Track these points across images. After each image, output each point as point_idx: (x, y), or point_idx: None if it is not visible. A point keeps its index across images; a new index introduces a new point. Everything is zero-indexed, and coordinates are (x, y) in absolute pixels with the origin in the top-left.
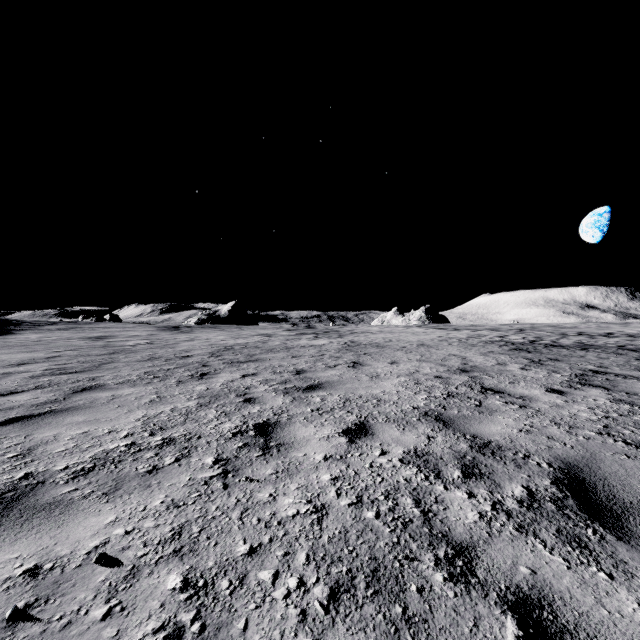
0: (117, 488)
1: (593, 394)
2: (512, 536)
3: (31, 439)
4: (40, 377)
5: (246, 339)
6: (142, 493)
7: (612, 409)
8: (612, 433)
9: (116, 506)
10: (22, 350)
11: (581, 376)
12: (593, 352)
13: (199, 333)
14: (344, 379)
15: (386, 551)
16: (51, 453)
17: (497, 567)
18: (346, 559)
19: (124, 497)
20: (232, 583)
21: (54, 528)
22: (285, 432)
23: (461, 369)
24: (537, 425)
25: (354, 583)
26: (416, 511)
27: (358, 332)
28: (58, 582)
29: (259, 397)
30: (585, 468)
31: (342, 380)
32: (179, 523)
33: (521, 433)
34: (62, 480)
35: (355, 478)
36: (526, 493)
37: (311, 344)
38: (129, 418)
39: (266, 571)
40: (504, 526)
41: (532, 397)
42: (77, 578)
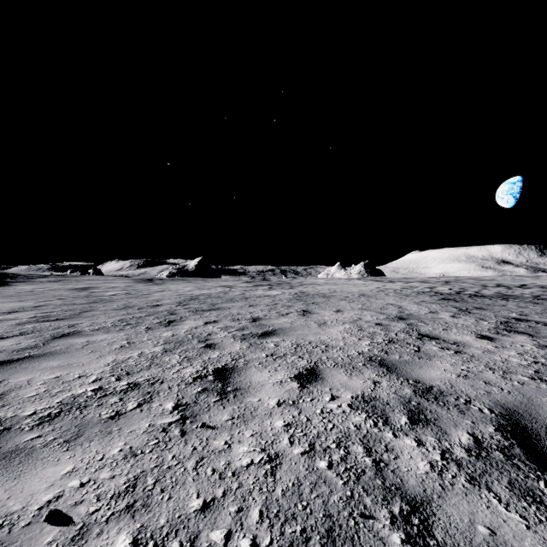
0: (79, 435)
1: (519, 340)
2: (465, 489)
3: (6, 384)
4: (25, 324)
5: (210, 290)
6: (102, 440)
7: (539, 354)
8: (544, 378)
9: (75, 455)
10: (14, 300)
11: (506, 323)
12: (512, 301)
13: (169, 285)
14: (295, 326)
15: (340, 507)
16: (22, 398)
17: (454, 526)
18: (300, 516)
19: (84, 445)
20: (183, 546)
21: (10, 479)
22: (241, 377)
23: (398, 317)
24: (473, 370)
25: (309, 546)
26: (368, 461)
27: (307, 284)
28: (3, 544)
29: (219, 343)
30: (525, 414)
31: (293, 327)
32: (135, 474)
33: (460, 378)
34: (27, 426)
35: (307, 424)
36: (473, 441)
37: (266, 294)
38: (99, 363)
39: (218, 531)
40: (456, 478)
41: (465, 343)
42: (23, 539)
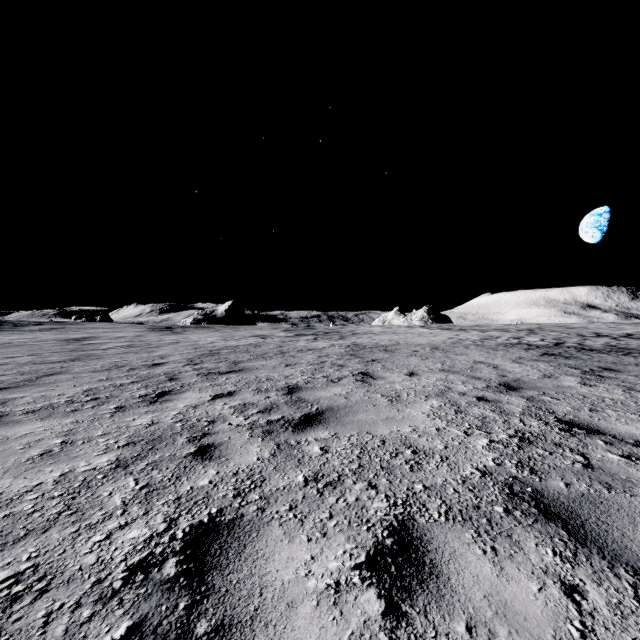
0: None
1: None
2: None
3: None
4: None
5: (238, 341)
6: None
7: None
8: None
9: None
10: None
11: None
12: None
13: (190, 334)
14: (353, 403)
15: None
16: None
17: None
18: None
19: None
20: None
21: None
22: (244, 564)
23: (504, 385)
24: None
25: None
26: None
27: (360, 333)
28: None
29: (223, 443)
30: None
31: (351, 405)
32: None
33: None
34: None
35: None
36: None
37: (310, 347)
38: None
39: None
40: None
41: None
42: None
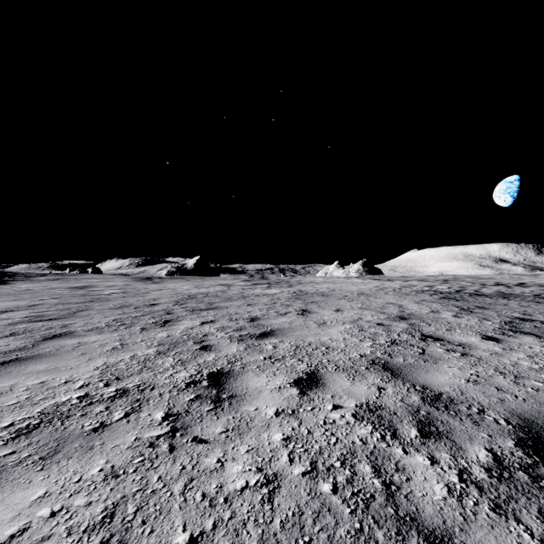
0: (57, 451)
1: (527, 341)
2: (490, 520)
3: None
4: (17, 324)
5: (208, 289)
6: (82, 457)
7: None
8: None
9: (50, 475)
10: (10, 298)
11: (510, 323)
12: (514, 300)
13: (168, 283)
14: (294, 326)
15: (348, 543)
16: (1, 407)
17: None
18: None
19: (61, 463)
20: None
21: None
22: (238, 382)
23: (400, 316)
24: (483, 375)
25: None
26: (377, 483)
27: (305, 282)
28: None
29: (215, 344)
30: None
31: (292, 327)
32: (114, 500)
33: (469, 384)
34: (2, 440)
35: (308, 438)
36: (492, 458)
37: (264, 293)
38: (89, 367)
39: None
40: (478, 505)
41: (471, 344)
42: None
